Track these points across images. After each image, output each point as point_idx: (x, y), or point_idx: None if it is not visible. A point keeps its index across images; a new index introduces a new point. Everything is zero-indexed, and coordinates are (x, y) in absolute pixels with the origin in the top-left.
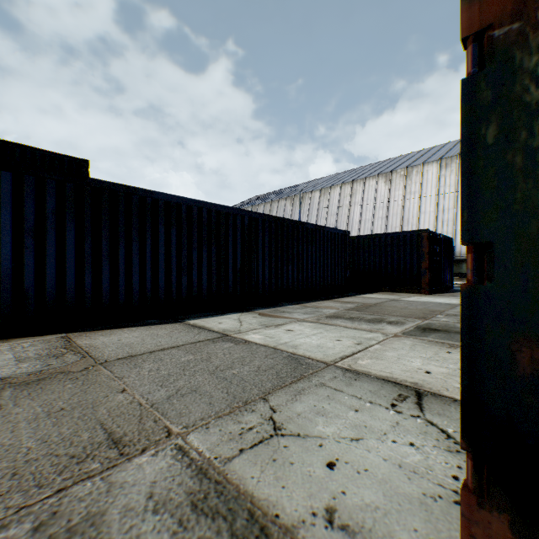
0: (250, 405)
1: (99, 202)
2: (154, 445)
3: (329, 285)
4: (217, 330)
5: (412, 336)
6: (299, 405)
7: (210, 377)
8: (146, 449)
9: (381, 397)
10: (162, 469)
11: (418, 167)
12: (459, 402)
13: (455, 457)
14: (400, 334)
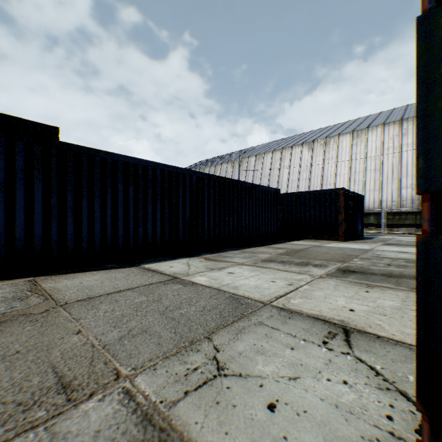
0: (195, 345)
1: (65, 162)
2: (102, 388)
3: (263, 234)
4: (168, 273)
5: (334, 277)
6: (240, 344)
7: (159, 317)
8: (93, 393)
9: (313, 335)
10: (108, 416)
11: (335, 137)
12: (382, 339)
13: (386, 395)
14: (324, 276)
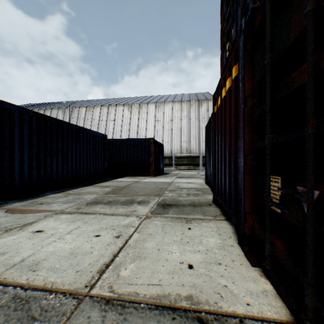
0: None
1: None
2: None
3: (92, 174)
4: None
5: (158, 215)
6: None
7: None
8: None
9: None
10: None
11: (146, 104)
12: (248, 323)
13: None
14: (150, 214)
